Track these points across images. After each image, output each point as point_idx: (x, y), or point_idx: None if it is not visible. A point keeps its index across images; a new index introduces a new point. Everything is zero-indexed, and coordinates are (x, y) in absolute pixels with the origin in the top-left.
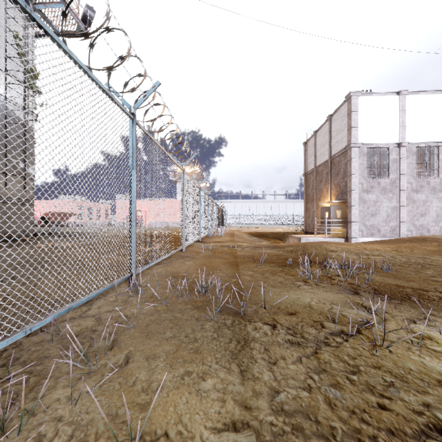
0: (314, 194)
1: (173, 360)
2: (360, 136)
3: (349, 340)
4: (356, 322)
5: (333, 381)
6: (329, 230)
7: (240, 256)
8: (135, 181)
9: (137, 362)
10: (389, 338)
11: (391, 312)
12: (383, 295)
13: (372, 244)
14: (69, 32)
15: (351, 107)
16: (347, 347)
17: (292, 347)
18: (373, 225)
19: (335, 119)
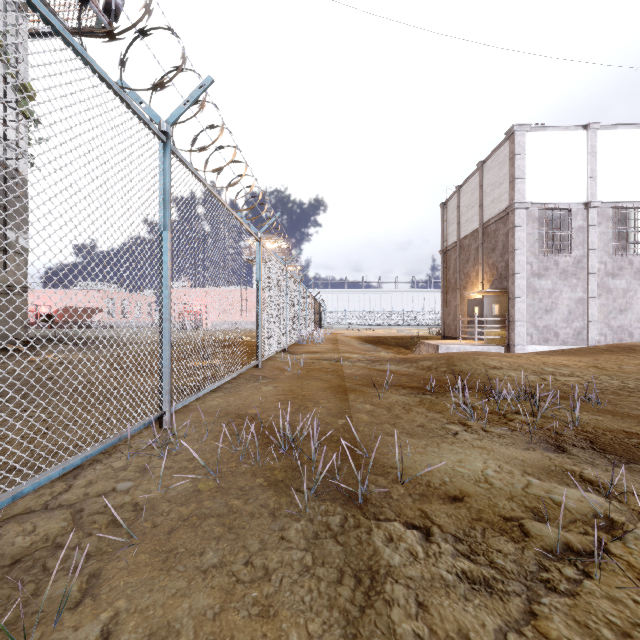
0: (457, 280)
1: None
2: (529, 192)
3: (596, 575)
4: (586, 519)
5: None
6: (481, 333)
7: (349, 376)
8: (168, 250)
9: None
10: None
11: None
12: (611, 453)
13: (553, 356)
14: (84, 30)
15: (515, 148)
16: (596, 596)
17: (476, 595)
18: (548, 326)
19: (489, 167)
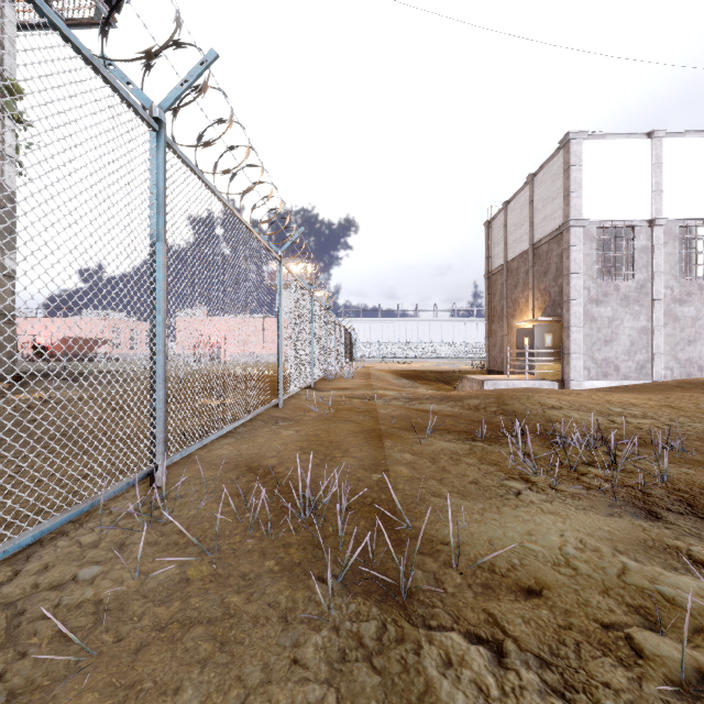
0: (504, 307)
1: None
2: (586, 208)
3: None
4: None
5: None
6: (531, 367)
7: (384, 418)
8: (162, 266)
9: None
10: None
11: None
12: None
13: (617, 394)
14: (82, 21)
15: (571, 158)
16: None
17: None
18: (608, 359)
19: (541, 180)
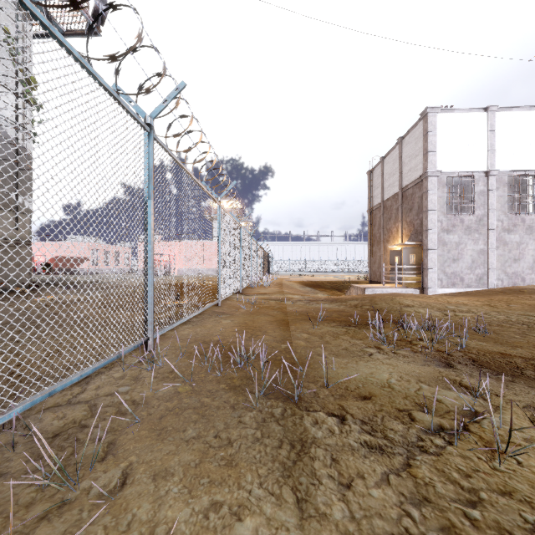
0: (381, 234)
1: (194, 481)
2: (439, 162)
3: (455, 443)
4: (457, 411)
5: (444, 522)
6: (400, 279)
7: (291, 313)
8: (151, 214)
9: (137, 484)
10: (512, 438)
11: (503, 395)
12: (486, 368)
13: (456, 297)
14: (76, 32)
15: (428, 126)
16: (453, 455)
17: (372, 454)
18: (455, 273)
19: (407, 141)
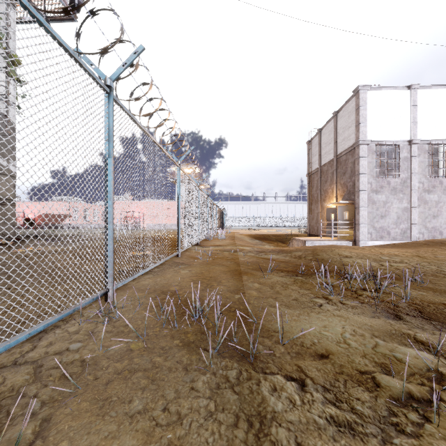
0: (318, 195)
1: None
2: (369, 133)
3: (434, 420)
4: (422, 373)
5: None
6: (335, 232)
7: (243, 263)
8: (111, 172)
9: None
10: None
11: None
12: (435, 320)
13: (387, 249)
14: (56, 18)
15: (360, 102)
16: (436, 437)
17: (342, 436)
18: (383, 227)
19: (341, 115)
